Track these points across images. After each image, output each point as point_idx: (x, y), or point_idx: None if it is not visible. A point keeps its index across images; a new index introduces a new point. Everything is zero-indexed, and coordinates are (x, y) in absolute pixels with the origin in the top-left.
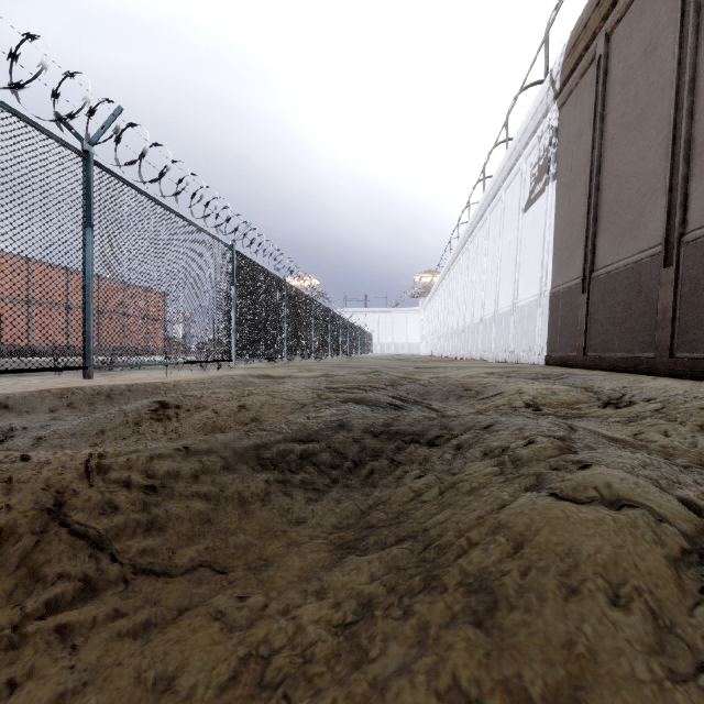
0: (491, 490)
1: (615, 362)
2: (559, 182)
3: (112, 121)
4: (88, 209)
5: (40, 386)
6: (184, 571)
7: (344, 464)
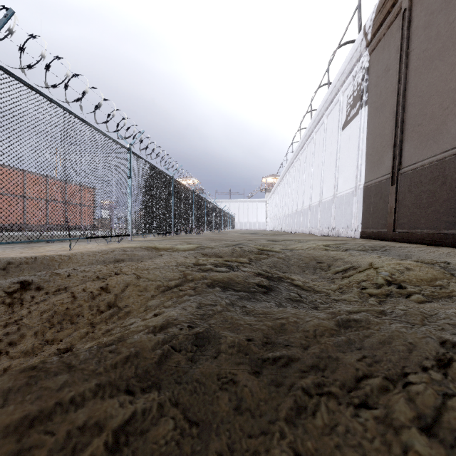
0: None
1: (422, 237)
2: (370, 106)
3: (4, 22)
4: None
5: None
6: None
7: None
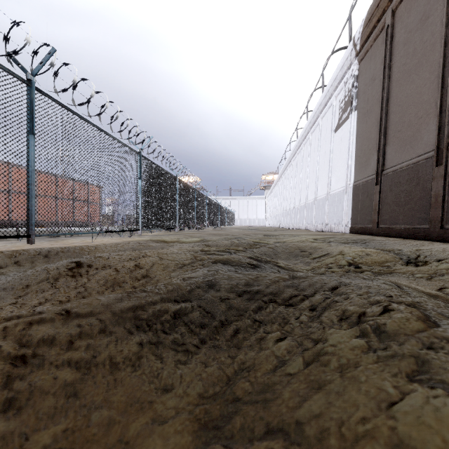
0: (366, 374)
1: (400, 231)
2: (359, 111)
3: (48, 58)
4: (31, 122)
5: None
6: None
7: (212, 324)
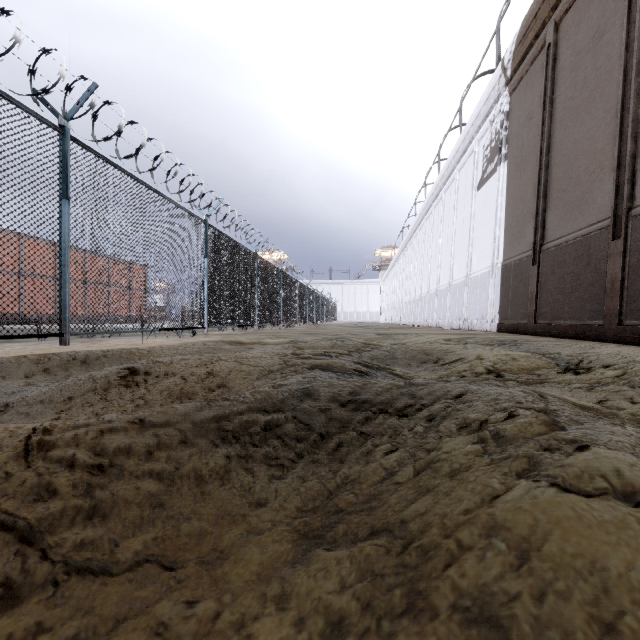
0: (476, 474)
1: (565, 329)
2: (510, 162)
3: (87, 97)
4: (64, 182)
5: (19, 352)
6: (126, 568)
7: (310, 437)
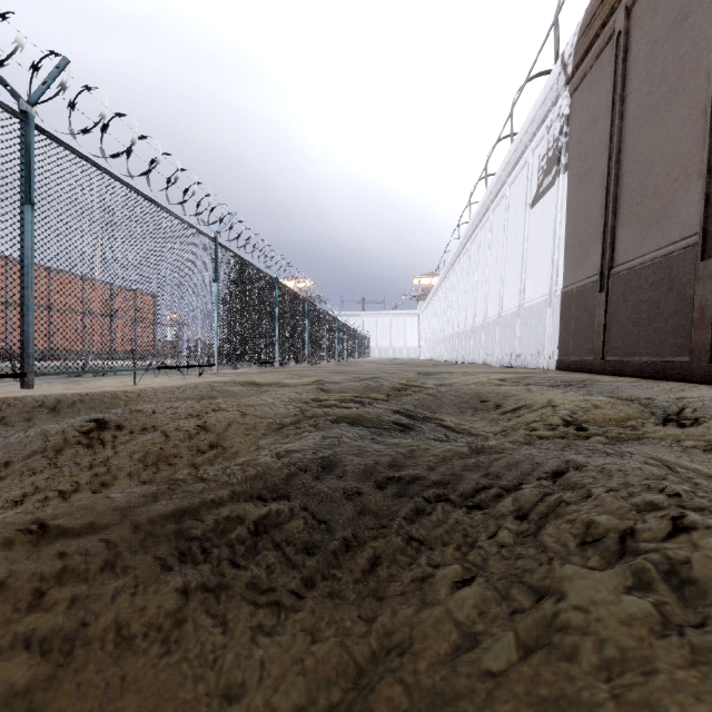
0: (677, 698)
1: (640, 367)
2: (571, 173)
3: (56, 76)
4: (26, 182)
5: None
6: None
7: (328, 547)
